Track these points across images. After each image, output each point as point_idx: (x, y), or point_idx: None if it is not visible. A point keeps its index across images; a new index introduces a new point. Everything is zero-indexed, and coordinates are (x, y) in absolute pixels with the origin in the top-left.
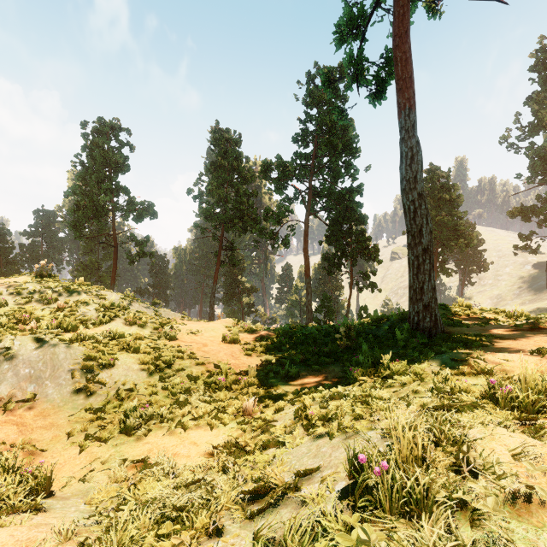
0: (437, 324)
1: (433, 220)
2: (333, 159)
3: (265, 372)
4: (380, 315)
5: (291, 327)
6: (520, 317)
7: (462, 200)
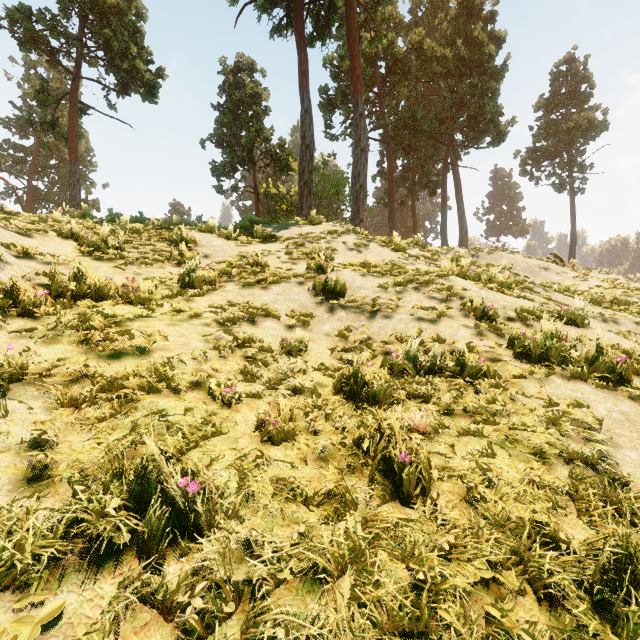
0: None
1: None
2: (62, 164)
3: None
4: None
5: None
6: None
7: None
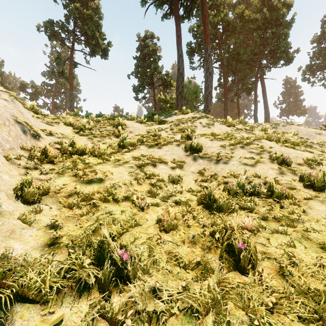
0: None
1: None
2: (66, 91)
3: None
4: None
5: None
6: None
7: None
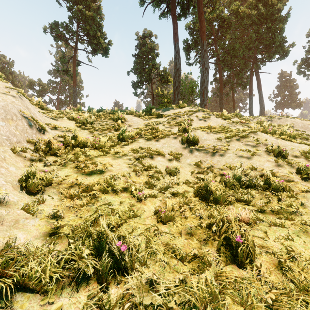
0: None
1: None
2: (70, 88)
3: None
4: None
5: None
6: None
7: None
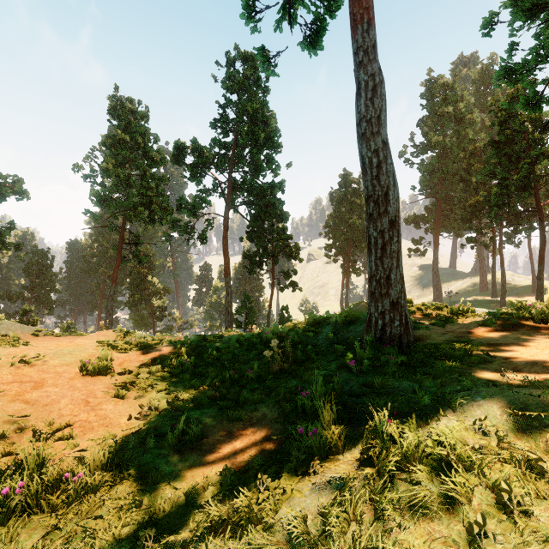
0: (408, 329)
1: (347, 222)
2: (255, 150)
3: (141, 433)
4: (317, 317)
5: (201, 339)
6: (468, 313)
7: None
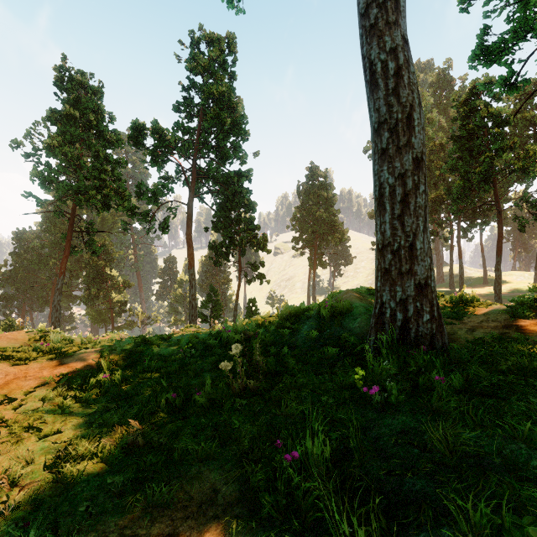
0: (441, 325)
1: (314, 215)
2: (221, 136)
3: None
4: (293, 310)
5: (139, 342)
6: (473, 302)
7: (337, 199)
